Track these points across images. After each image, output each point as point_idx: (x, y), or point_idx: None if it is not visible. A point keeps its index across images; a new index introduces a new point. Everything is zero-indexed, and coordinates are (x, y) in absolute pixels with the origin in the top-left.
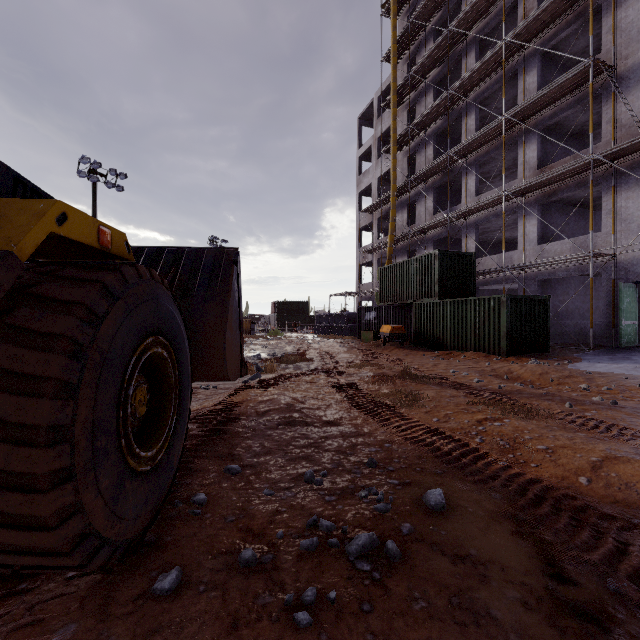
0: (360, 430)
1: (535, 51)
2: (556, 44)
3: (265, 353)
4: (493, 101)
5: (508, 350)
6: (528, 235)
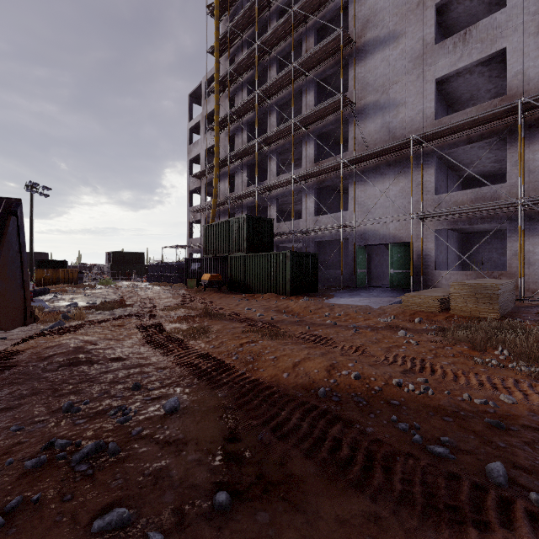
0: (143, 362)
1: (313, 79)
2: (325, 78)
3: (85, 301)
4: (289, 107)
5: (291, 291)
6: (309, 209)
